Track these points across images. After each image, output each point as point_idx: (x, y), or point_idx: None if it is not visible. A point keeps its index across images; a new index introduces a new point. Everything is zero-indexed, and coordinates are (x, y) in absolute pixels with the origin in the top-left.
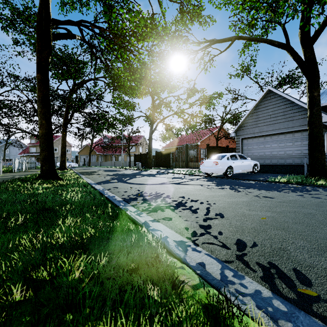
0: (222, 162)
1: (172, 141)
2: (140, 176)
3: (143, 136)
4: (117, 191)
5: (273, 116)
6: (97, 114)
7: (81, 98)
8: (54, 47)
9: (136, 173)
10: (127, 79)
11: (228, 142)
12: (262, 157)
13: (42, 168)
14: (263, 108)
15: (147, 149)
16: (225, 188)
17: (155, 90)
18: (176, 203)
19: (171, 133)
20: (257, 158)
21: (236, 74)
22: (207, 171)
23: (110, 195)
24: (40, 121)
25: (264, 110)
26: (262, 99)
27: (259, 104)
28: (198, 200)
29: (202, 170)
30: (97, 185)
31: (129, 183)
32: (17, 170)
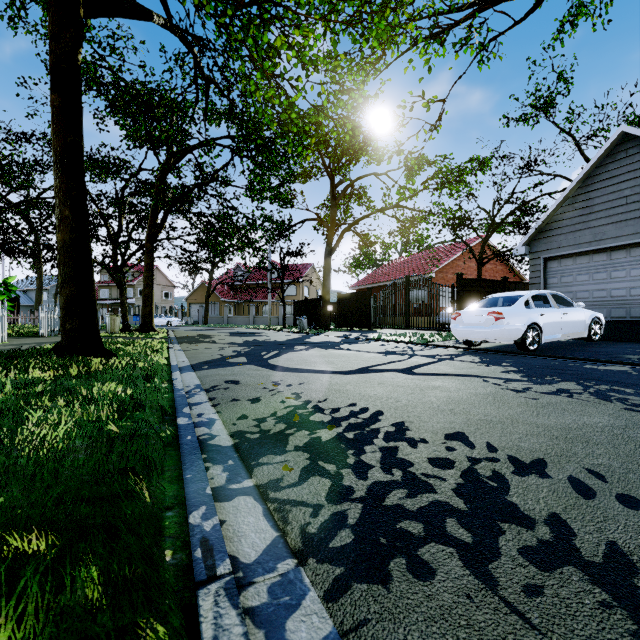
0: (512, 312)
1: (373, 273)
2: (305, 346)
3: (311, 264)
4: (230, 396)
5: (635, 198)
6: (217, 215)
7: (185, 185)
8: (131, 81)
9: (295, 341)
10: (273, 107)
11: (496, 273)
12: (603, 303)
13: (64, 327)
14: (606, 180)
15: (320, 291)
16: (577, 394)
17: (338, 160)
18: (459, 486)
19: (371, 254)
20: (587, 304)
21: (521, 116)
22: (472, 336)
23: (200, 418)
24: (58, 212)
25: (608, 186)
26: (602, 160)
27: (595, 173)
28: (541, 459)
29: (456, 333)
30: (189, 371)
31: (274, 368)
32: (50, 333)
